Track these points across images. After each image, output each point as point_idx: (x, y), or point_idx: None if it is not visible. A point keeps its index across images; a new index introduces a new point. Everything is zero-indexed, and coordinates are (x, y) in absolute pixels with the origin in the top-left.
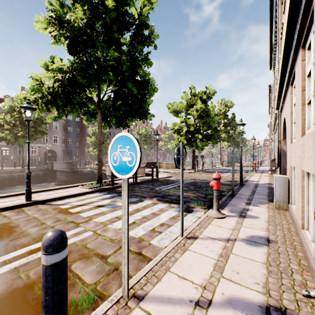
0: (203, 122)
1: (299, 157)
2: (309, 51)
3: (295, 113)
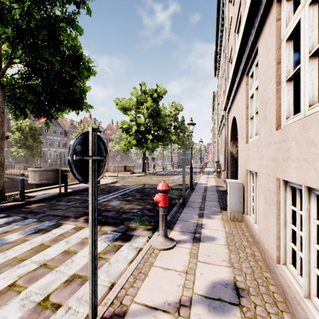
0: (154, 122)
1: (269, 159)
2: (289, 3)
3: (251, 108)
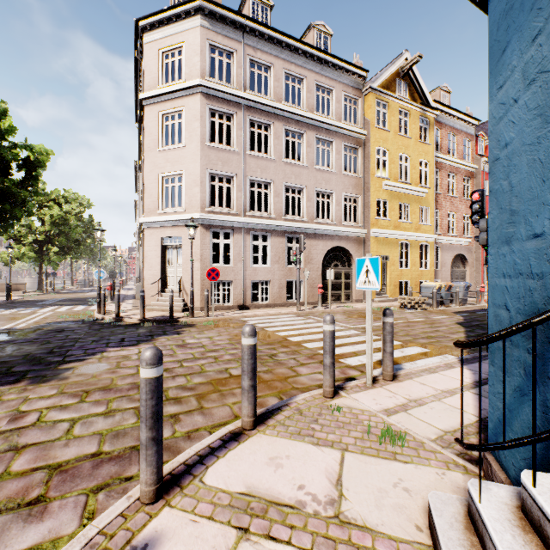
0: (59, 231)
1: None
2: None
3: None
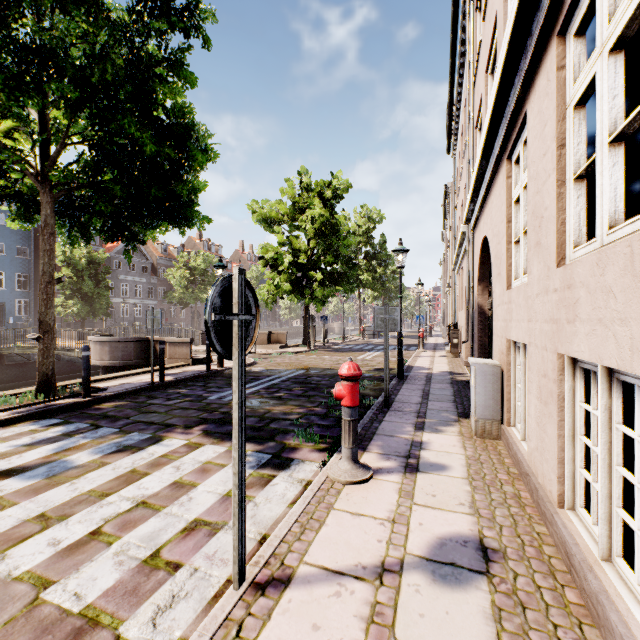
0: (326, 246)
1: (545, 319)
2: (580, 40)
3: (516, 222)
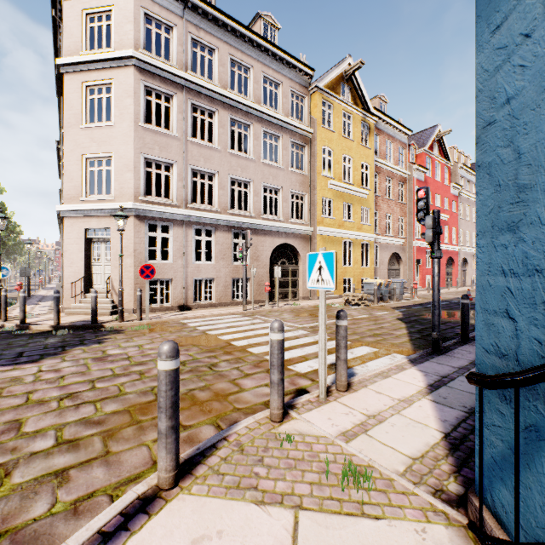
0: None
1: None
2: None
3: None
